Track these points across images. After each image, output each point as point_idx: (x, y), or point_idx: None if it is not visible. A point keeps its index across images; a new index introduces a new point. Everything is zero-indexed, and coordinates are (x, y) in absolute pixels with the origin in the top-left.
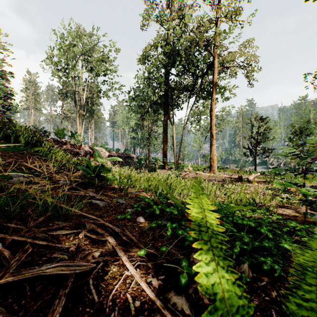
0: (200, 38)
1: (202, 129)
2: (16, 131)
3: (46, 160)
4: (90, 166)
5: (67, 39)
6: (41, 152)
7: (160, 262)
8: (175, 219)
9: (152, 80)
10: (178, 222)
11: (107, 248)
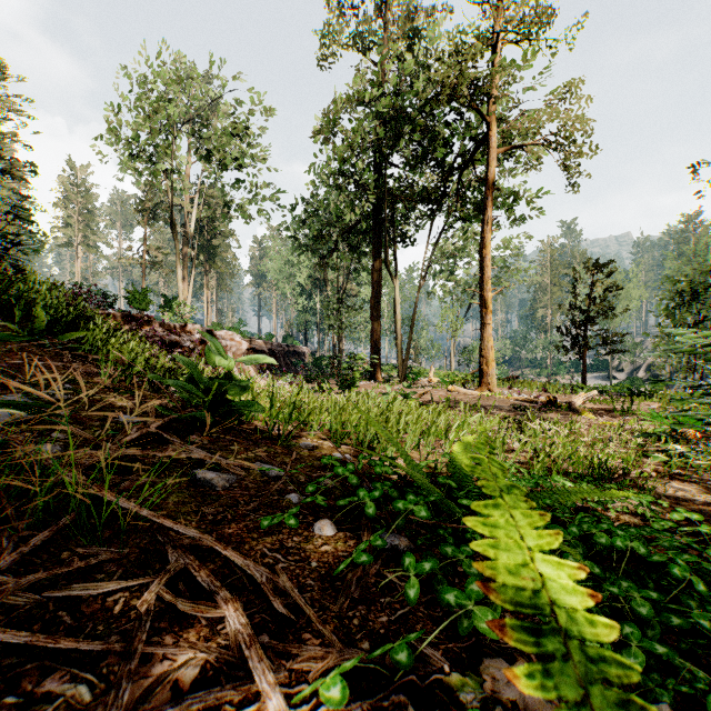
0: (459, 79)
1: (461, 289)
2: (28, 293)
3: (99, 362)
4: (199, 377)
5: (155, 88)
6: (87, 343)
7: (392, 702)
8: (416, 525)
9: (348, 178)
10: (426, 535)
11: (225, 646)
